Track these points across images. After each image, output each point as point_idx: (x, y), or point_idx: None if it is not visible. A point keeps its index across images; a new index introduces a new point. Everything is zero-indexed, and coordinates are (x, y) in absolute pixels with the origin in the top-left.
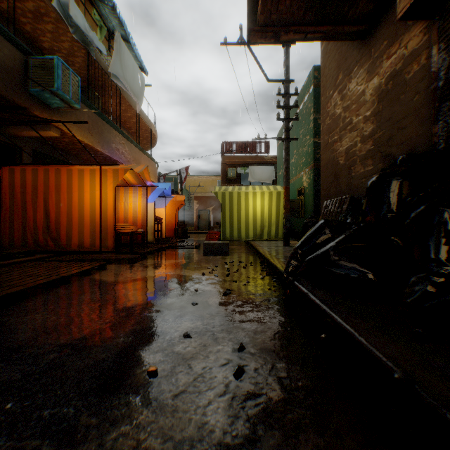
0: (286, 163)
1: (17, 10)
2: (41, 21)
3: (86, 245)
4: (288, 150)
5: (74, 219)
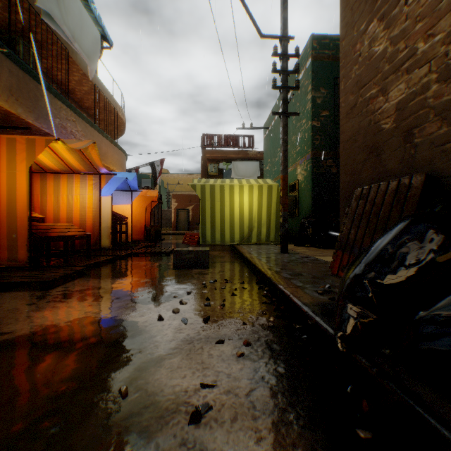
0: (284, 145)
1: None
2: None
3: None
4: (287, 128)
5: None
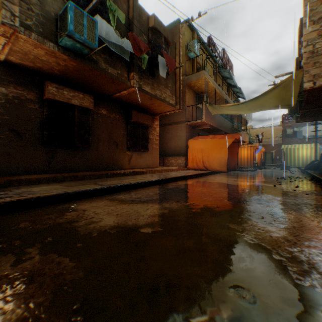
0: (314, 139)
1: None
2: None
3: (245, 165)
4: (315, 134)
5: (242, 159)
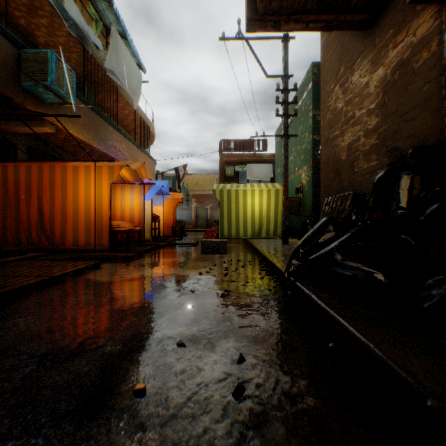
0: (285, 160)
1: (10, 3)
2: (35, 15)
3: (81, 243)
4: (287, 146)
5: (69, 217)
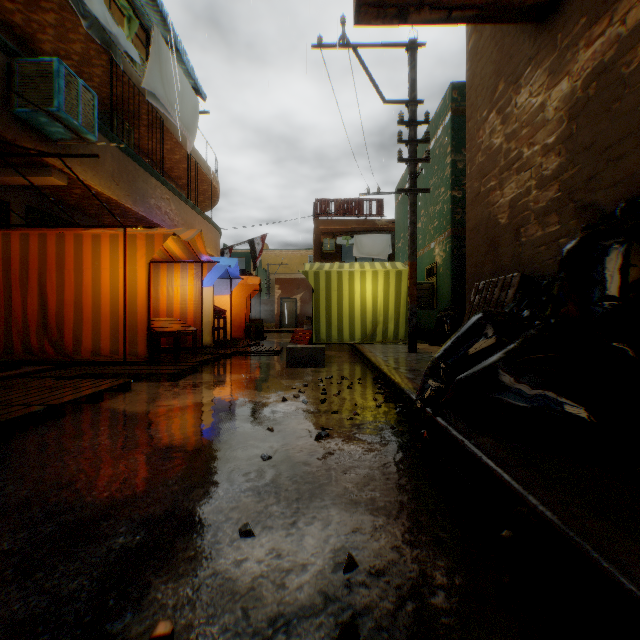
0: (412, 227)
1: None
2: (37, 8)
3: (105, 351)
4: (415, 206)
5: (86, 312)
